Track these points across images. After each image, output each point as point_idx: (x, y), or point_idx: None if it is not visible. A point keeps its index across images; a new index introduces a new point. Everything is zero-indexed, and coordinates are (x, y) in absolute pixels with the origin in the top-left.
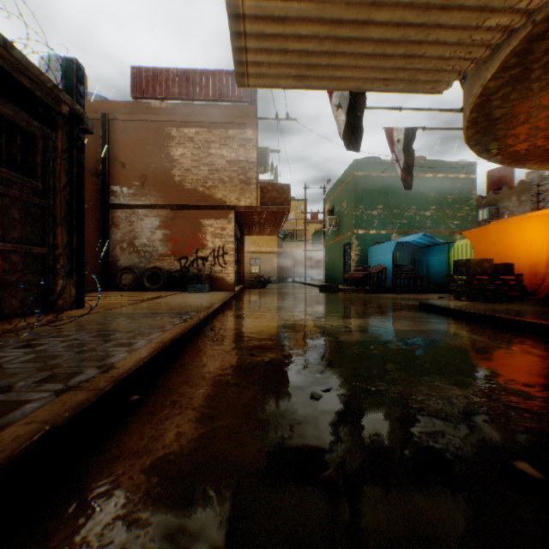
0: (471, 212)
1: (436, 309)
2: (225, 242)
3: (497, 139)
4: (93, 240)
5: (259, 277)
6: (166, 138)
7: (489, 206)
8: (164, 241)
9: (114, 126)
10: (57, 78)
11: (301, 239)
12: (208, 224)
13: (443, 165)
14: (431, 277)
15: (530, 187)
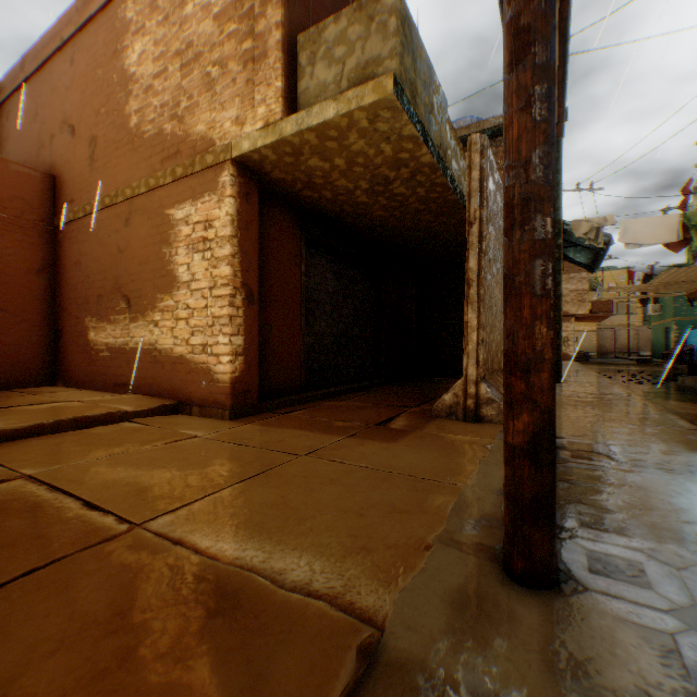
0: None
1: None
2: (567, 334)
3: None
4: None
5: (582, 353)
6: None
7: None
8: None
9: None
10: None
11: (624, 312)
12: None
13: None
14: None
15: None
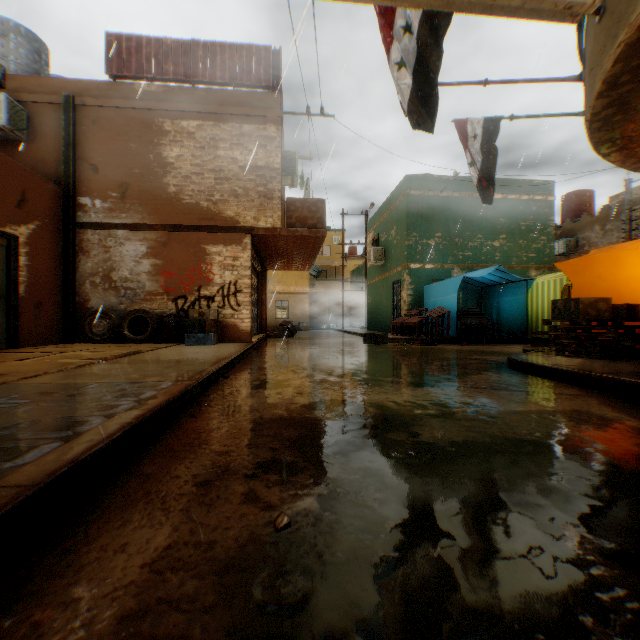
0: (548, 242)
1: (540, 370)
2: (238, 276)
3: (634, 119)
4: (49, 272)
5: (286, 323)
6: (157, 133)
7: (566, 237)
8: (153, 274)
9: (83, 114)
10: (3, 47)
11: (338, 278)
12: (214, 251)
13: (515, 184)
14: (504, 323)
15: (618, 213)
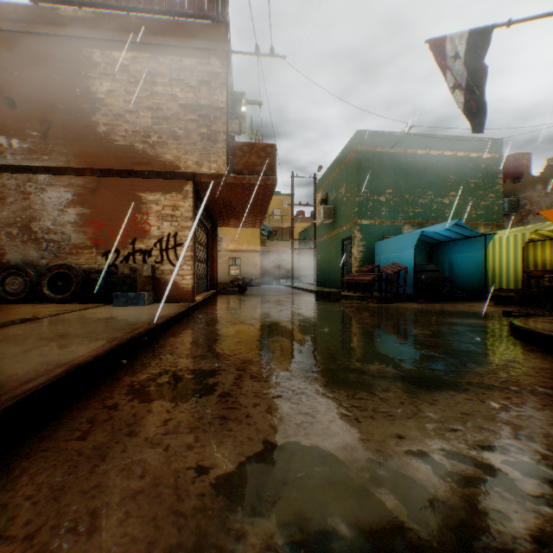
0: (497, 200)
1: None
2: (178, 227)
3: None
4: None
5: (236, 280)
6: (85, 65)
7: (506, 197)
8: (81, 225)
9: None
10: None
11: (287, 238)
12: (151, 200)
13: (464, 142)
14: (457, 280)
15: None
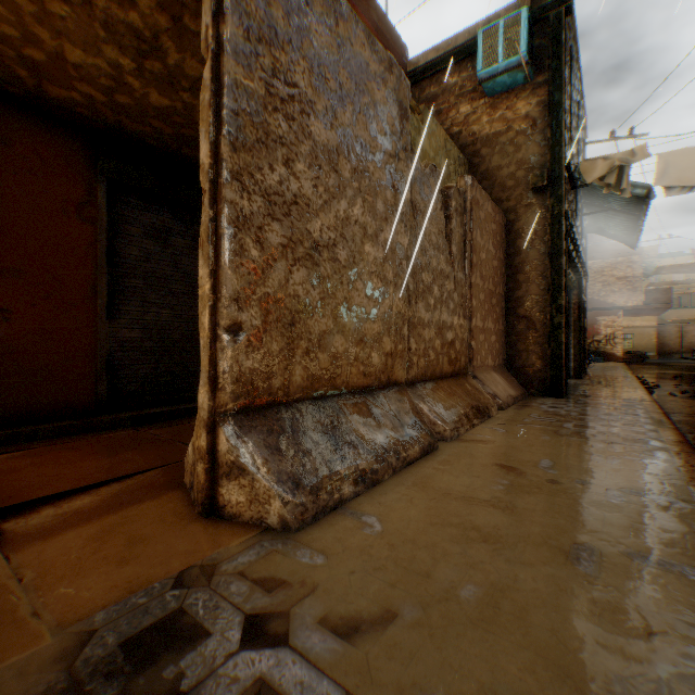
0: None
1: None
2: (613, 330)
3: None
4: None
5: (635, 353)
6: None
7: None
8: None
9: None
10: None
11: (693, 304)
12: (600, 319)
13: None
14: None
15: None
